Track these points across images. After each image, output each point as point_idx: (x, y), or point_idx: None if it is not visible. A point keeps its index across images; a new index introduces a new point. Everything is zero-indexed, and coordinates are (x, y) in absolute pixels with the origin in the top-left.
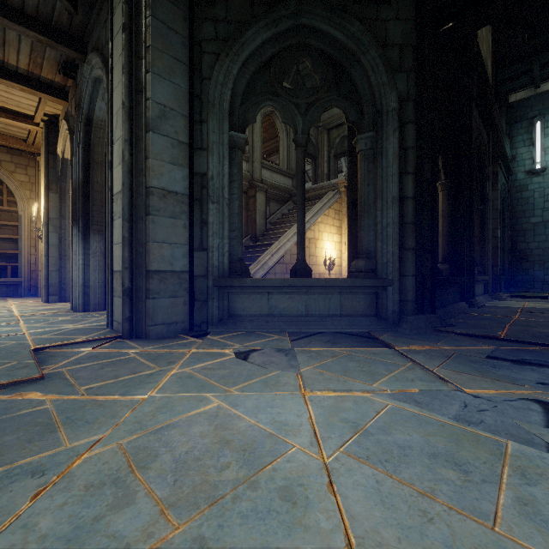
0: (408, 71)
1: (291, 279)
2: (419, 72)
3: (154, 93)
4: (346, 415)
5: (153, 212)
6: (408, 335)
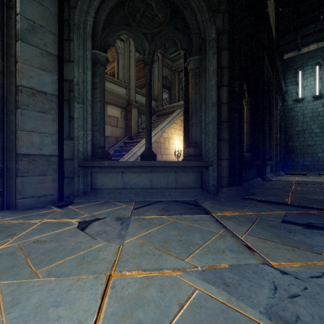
0: (224, 12)
1: (138, 161)
2: (231, 15)
3: (23, 9)
4: (142, 315)
5: (21, 106)
6: (223, 203)
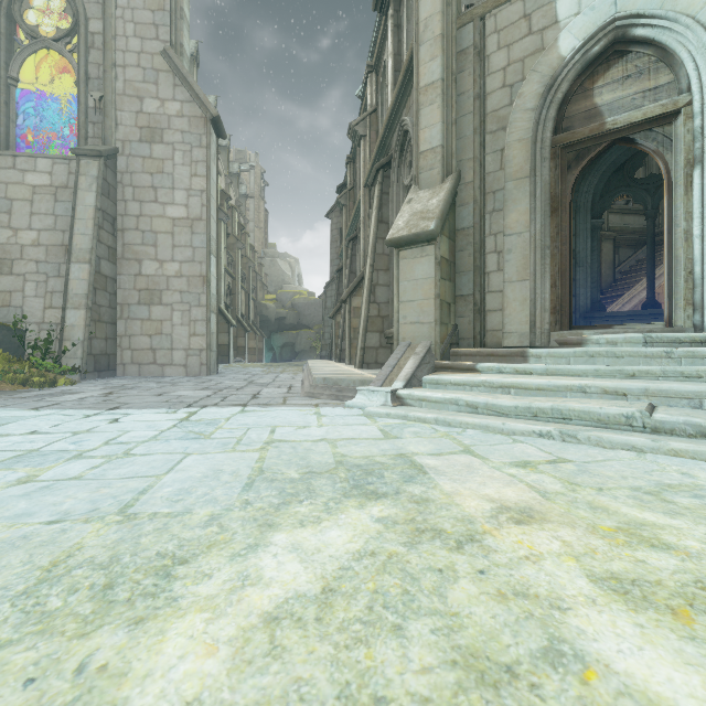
0: None
1: (640, 310)
2: None
3: None
4: None
5: None
6: None
